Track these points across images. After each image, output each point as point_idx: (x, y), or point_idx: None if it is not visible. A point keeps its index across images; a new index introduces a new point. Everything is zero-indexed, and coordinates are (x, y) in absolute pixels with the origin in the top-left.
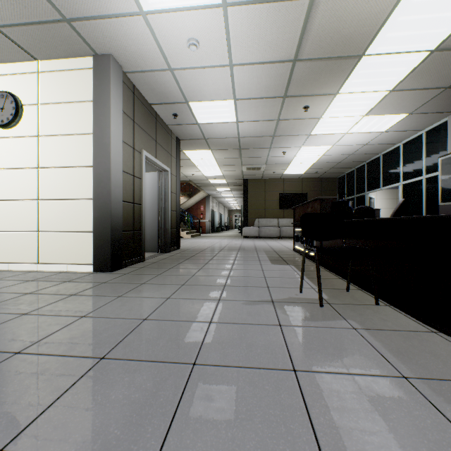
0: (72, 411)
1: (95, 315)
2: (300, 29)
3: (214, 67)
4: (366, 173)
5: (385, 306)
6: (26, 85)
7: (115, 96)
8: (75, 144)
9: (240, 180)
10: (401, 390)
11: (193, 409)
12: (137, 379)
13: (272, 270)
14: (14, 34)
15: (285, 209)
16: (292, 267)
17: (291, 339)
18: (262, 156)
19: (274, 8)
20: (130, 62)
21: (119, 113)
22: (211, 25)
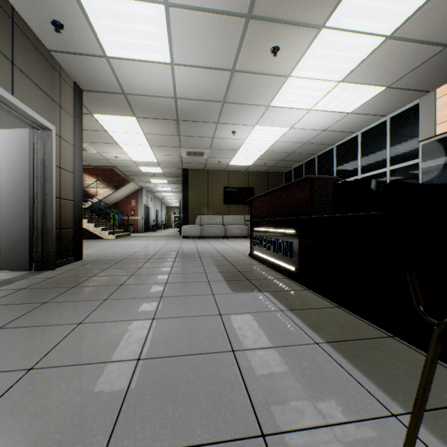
0: None
1: None
2: None
3: None
4: (316, 166)
5: None
6: None
7: None
8: None
9: (179, 169)
10: None
11: None
12: None
13: (239, 313)
14: None
15: (230, 205)
16: (271, 298)
17: None
18: (206, 135)
19: None
20: None
21: None
22: None
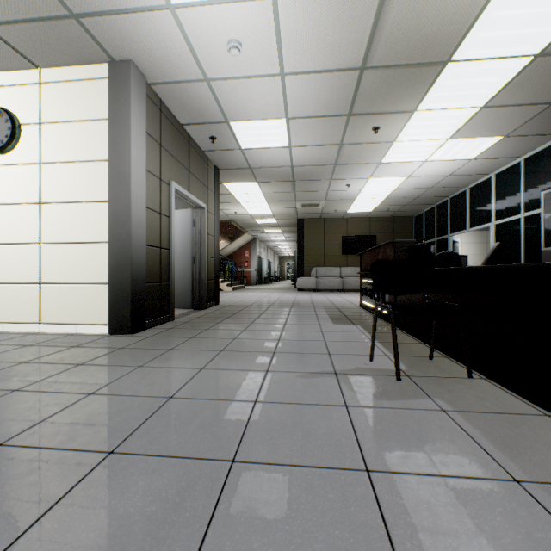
0: (63, 533)
1: (106, 391)
2: (370, 27)
3: (261, 77)
4: (449, 210)
5: (481, 380)
6: (25, 99)
7: (136, 113)
8: (87, 173)
9: (294, 219)
10: (513, 500)
11: (230, 530)
12: (155, 483)
13: (334, 331)
14: (8, 35)
15: (348, 256)
16: (359, 328)
17: (361, 425)
18: (321, 189)
19: (337, 0)
20: (155, 70)
21: (142, 135)
22: (257, 22)
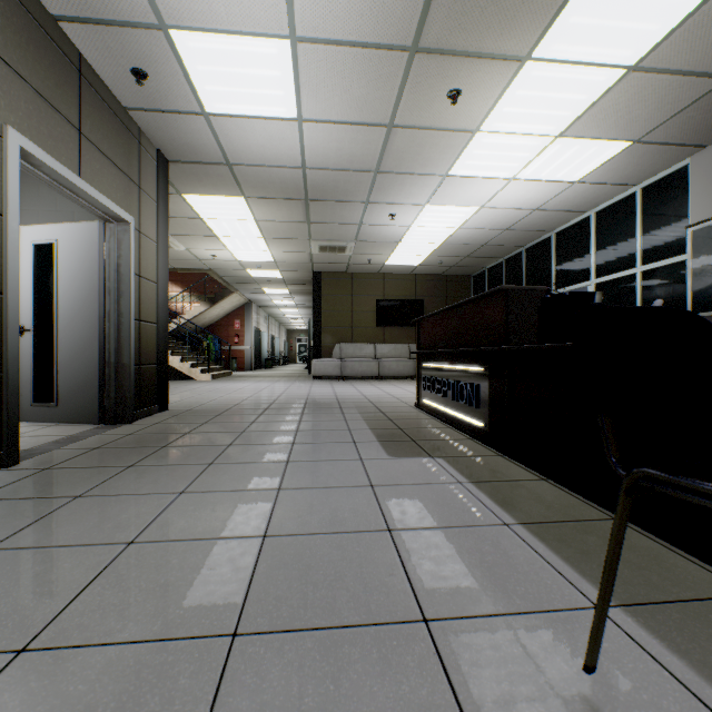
0: None
1: None
2: None
3: None
4: (524, 266)
5: None
6: None
7: None
8: None
9: (307, 272)
10: None
11: None
12: None
13: (399, 484)
14: None
15: (386, 328)
16: (446, 466)
17: None
18: (350, 221)
19: None
20: None
21: None
22: None
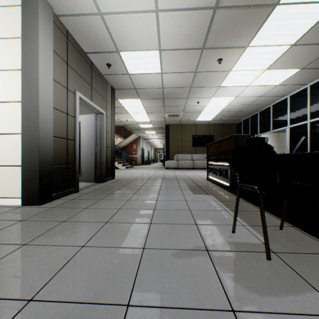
0: None
1: None
2: None
3: (141, 12)
4: (258, 119)
5: None
6: None
7: (44, 34)
8: (4, 79)
9: (163, 125)
10: None
11: None
12: None
13: (195, 200)
14: None
15: (196, 147)
16: (212, 197)
17: None
18: (181, 105)
19: None
20: (59, 2)
21: (49, 52)
22: None
